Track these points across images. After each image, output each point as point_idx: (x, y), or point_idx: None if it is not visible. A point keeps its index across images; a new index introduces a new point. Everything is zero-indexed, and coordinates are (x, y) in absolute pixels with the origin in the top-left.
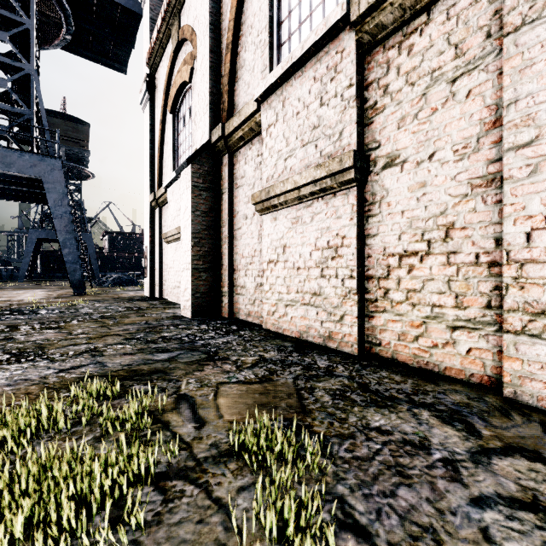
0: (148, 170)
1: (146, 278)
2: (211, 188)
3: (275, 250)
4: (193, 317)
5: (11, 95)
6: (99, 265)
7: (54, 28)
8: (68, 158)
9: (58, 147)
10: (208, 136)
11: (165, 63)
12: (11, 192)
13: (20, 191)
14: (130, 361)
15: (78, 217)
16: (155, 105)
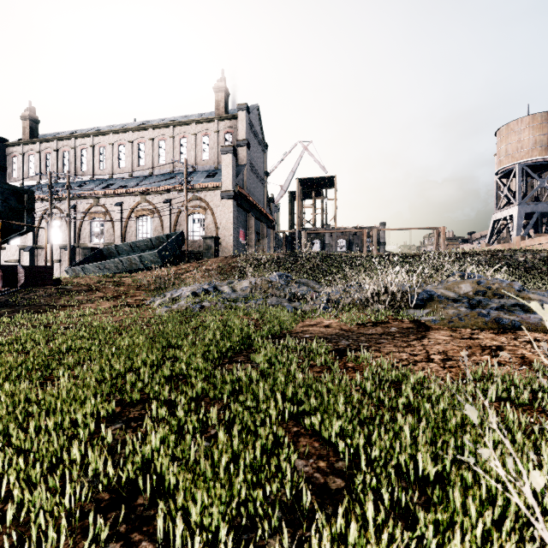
0: None
1: None
2: None
3: None
4: None
5: None
6: None
7: None
8: None
9: None
10: None
11: None
12: None
13: None
14: None
15: None
16: None
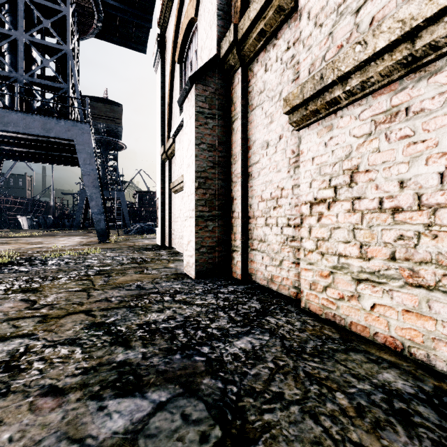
0: (159, 125)
1: (158, 228)
2: (219, 115)
3: (330, 181)
4: (197, 278)
5: (55, 76)
6: (131, 217)
7: (88, 18)
8: (108, 133)
9: (87, 113)
10: (216, 51)
11: (173, 15)
12: (59, 158)
13: (65, 157)
14: (30, 441)
15: (114, 180)
16: (165, 63)
